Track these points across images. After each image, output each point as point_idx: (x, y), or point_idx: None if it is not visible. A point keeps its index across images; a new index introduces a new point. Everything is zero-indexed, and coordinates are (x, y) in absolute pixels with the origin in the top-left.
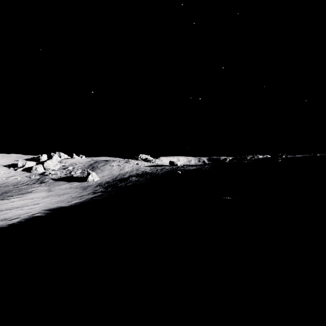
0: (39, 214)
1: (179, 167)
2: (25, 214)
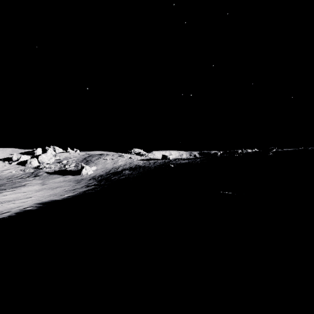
0: (31, 207)
1: (171, 161)
2: (17, 207)
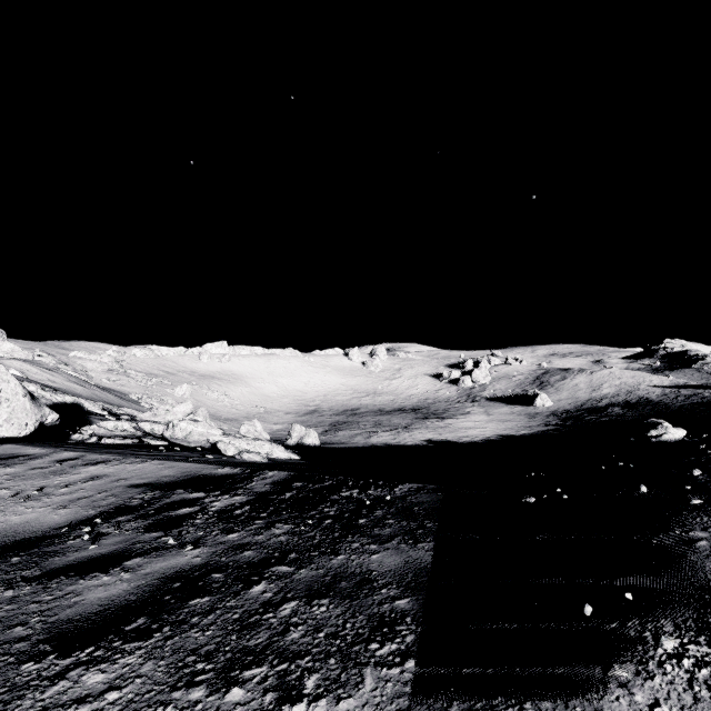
0: (493, 437)
1: None
2: (481, 435)
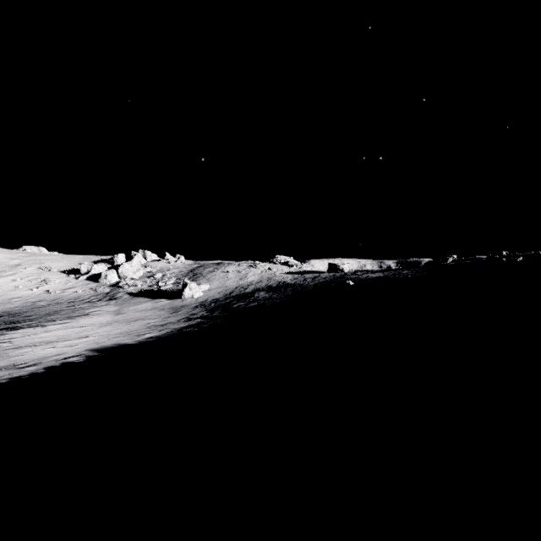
0: (76, 357)
1: (347, 275)
2: (54, 356)
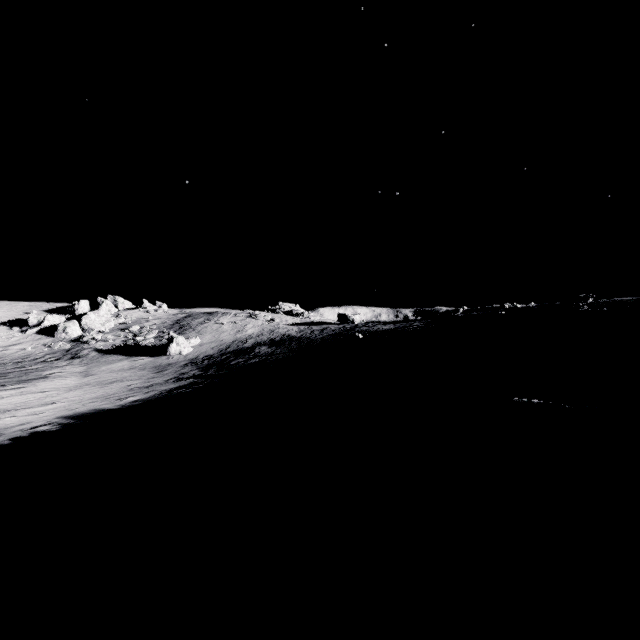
0: (48, 426)
1: (357, 327)
2: (17, 426)
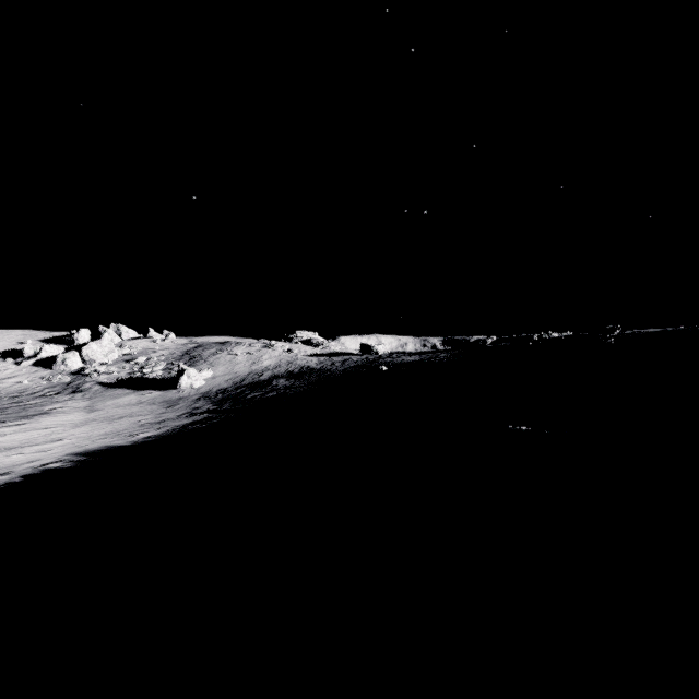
0: (59, 463)
1: (381, 358)
2: (26, 463)
